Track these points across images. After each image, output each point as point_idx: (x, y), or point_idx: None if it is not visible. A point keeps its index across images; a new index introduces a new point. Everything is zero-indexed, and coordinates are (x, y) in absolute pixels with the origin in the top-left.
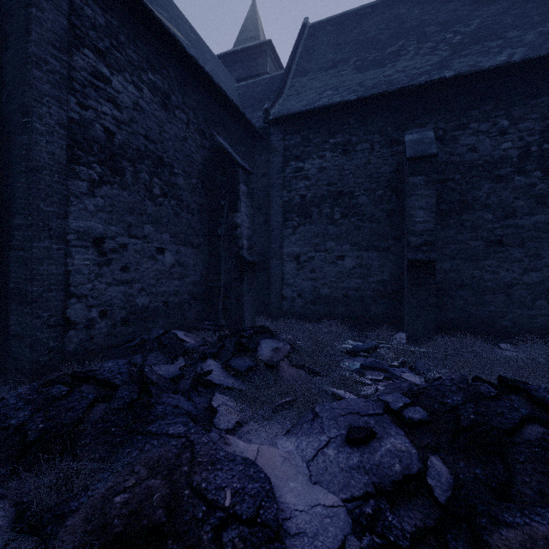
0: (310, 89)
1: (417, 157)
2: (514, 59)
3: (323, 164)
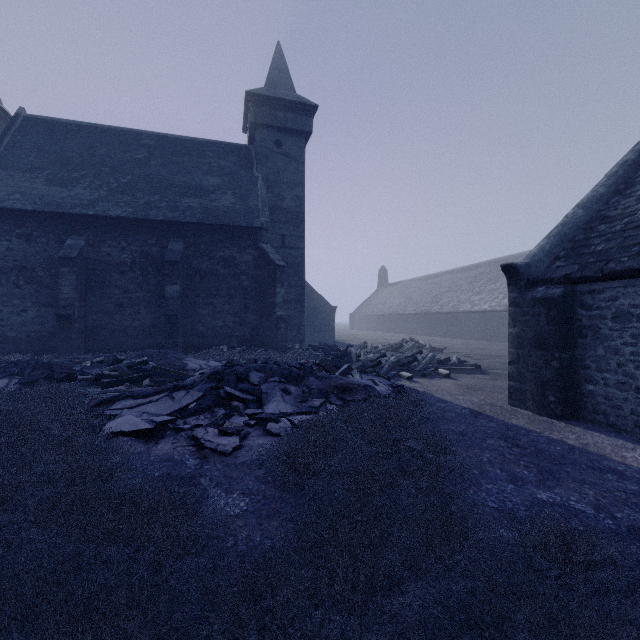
0: (5, 185)
1: (64, 257)
2: (122, 216)
3: (11, 246)
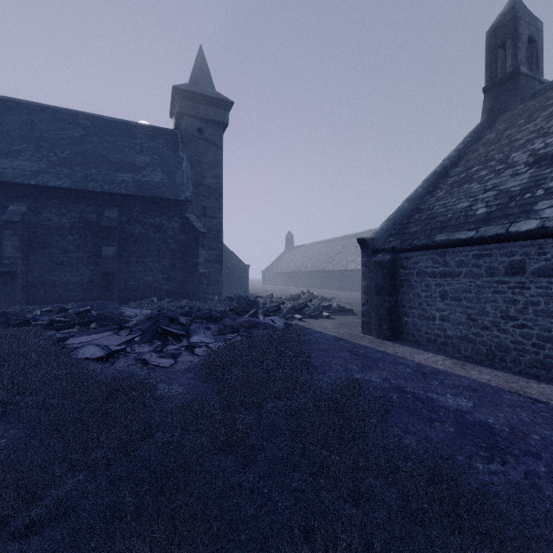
0: None
1: (8, 221)
2: (62, 186)
3: None
